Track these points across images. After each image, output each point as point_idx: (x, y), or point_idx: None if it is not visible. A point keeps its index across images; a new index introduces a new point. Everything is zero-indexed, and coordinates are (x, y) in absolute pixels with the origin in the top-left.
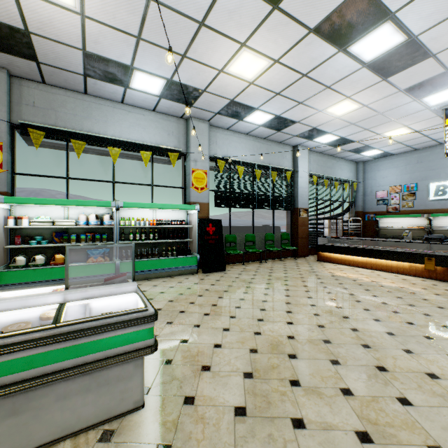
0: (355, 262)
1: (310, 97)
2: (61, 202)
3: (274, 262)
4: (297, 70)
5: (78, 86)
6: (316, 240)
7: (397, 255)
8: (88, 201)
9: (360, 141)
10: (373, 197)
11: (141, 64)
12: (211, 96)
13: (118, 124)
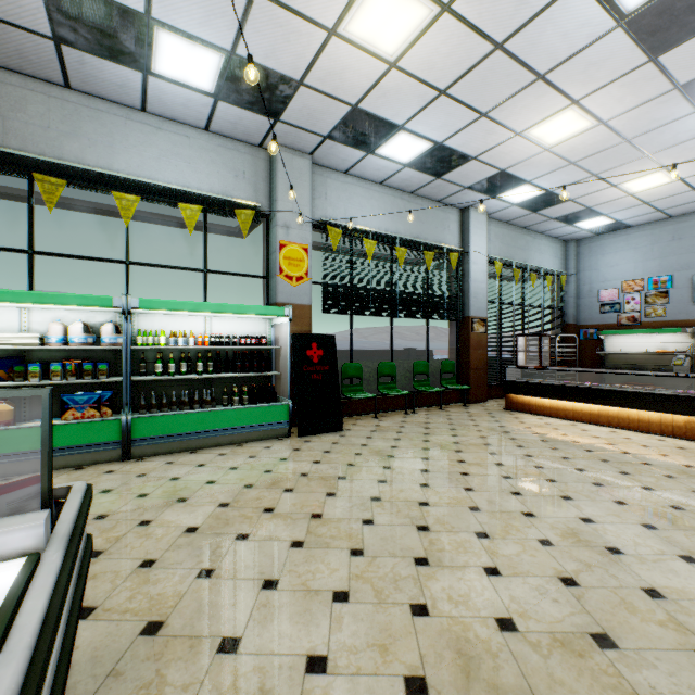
0: (576, 414)
1: (503, 101)
2: (1, 296)
3: (429, 412)
4: (485, 32)
5: (49, 68)
6: (500, 373)
7: (662, 400)
8: (62, 296)
9: (578, 199)
10: (594, 300)
11: (166, 12)
12: (315, 96)
13: (136, 152)
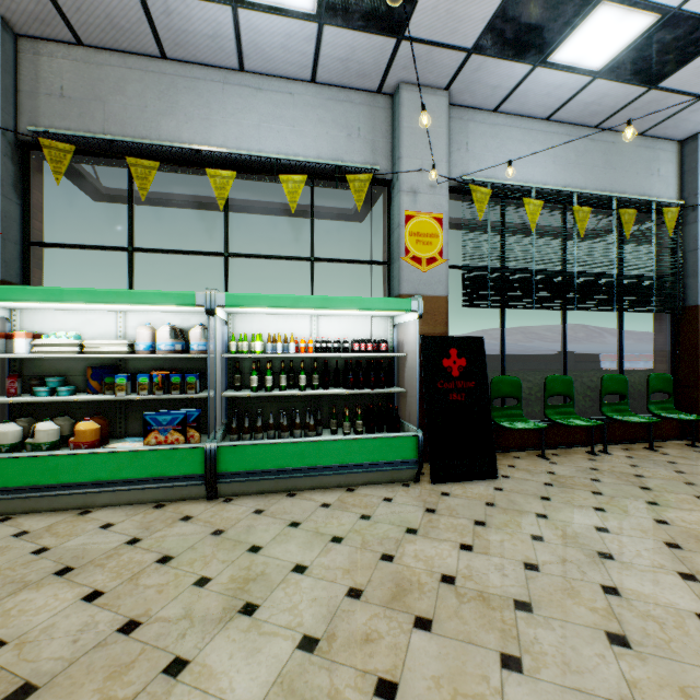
0: None
1: None
2: (78, 296)
3: (630, 453)
4: None
5: (141, 33)
6: None
7: None
8: (140, 293)
9: None
10: None
11: None
12: None
13: (234, 121)
